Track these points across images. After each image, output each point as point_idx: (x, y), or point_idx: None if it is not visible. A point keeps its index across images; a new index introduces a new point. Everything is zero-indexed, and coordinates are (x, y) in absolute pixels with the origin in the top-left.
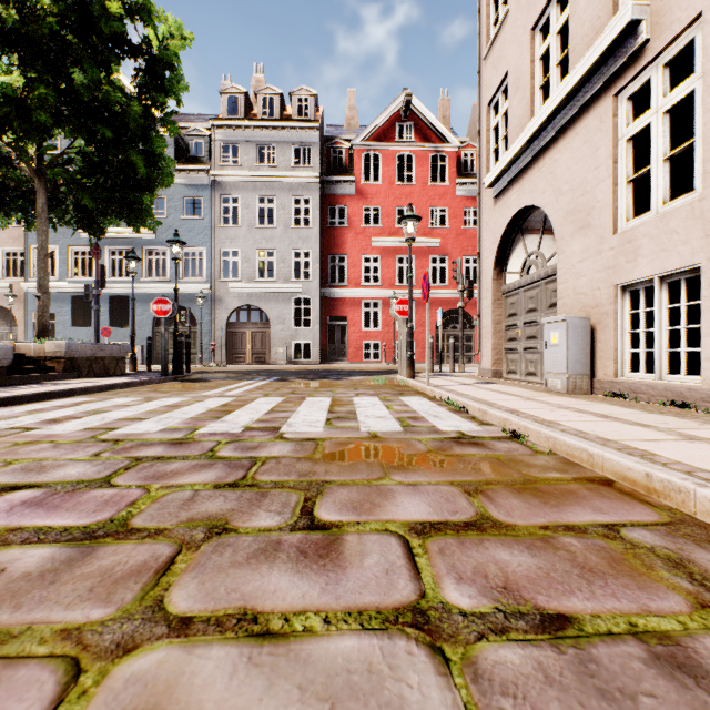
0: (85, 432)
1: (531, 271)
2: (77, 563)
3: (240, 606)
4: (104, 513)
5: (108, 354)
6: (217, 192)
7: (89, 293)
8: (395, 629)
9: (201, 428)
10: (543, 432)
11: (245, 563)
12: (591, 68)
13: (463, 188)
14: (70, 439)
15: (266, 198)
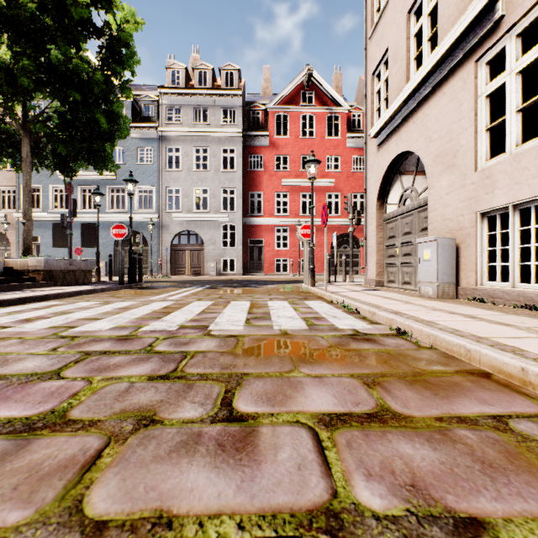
0: (50, 329)
1: (407, 202)
2: (9, 456)
3: (156, 507)
4: (48, 404)
5: (78, 267)
6: (164, 144)
7: (64, 221)
8: (309, 537)
9: (144, 327)
10: (424, 330)
11: (167, 457)
12: (457, 40)
13: (352, 140)
14: (35, 336)
15: (201, 148)
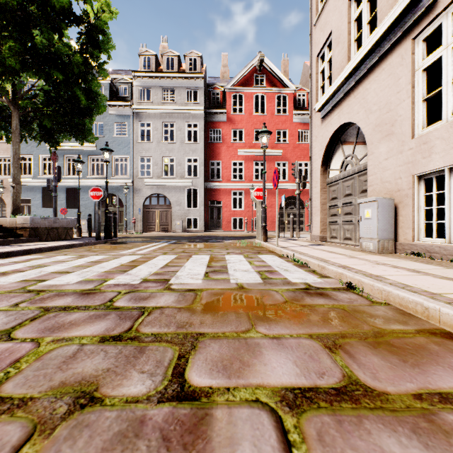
0: (20, 283)
1: (348, 168)
2: None
3: None
4: None
5: (60, 225)
6: (137, 120)
7: (49, 185)
8: None
9: (109, 280)
10: (376, 285)
11: None
12: (396, 20)
13: (297, 117)
14: (4, 290)
15: (169, 123)
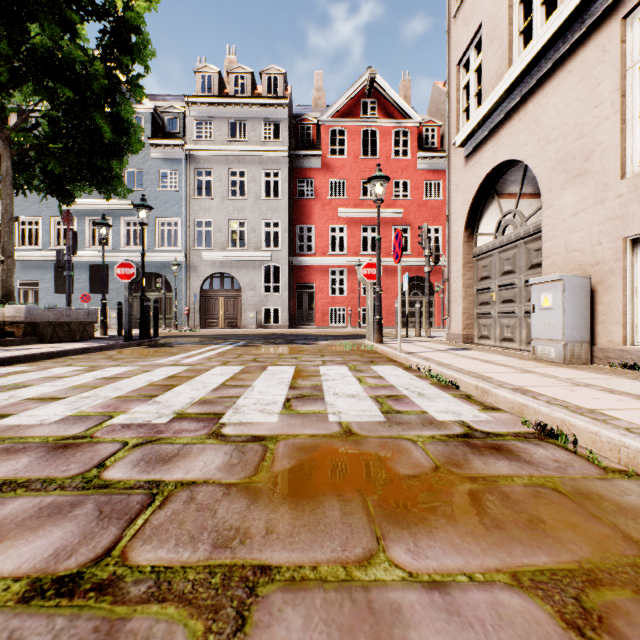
0: None
1: (507, 231)
2: None
3: None
4: None
5: (73, 319)
6: (192, 166)
7: (60, 259)
8: None
9: (117, 416)
10: (605, 434)
11: None
12: None
13: (424, 161)
14: None
15: (238, 171)
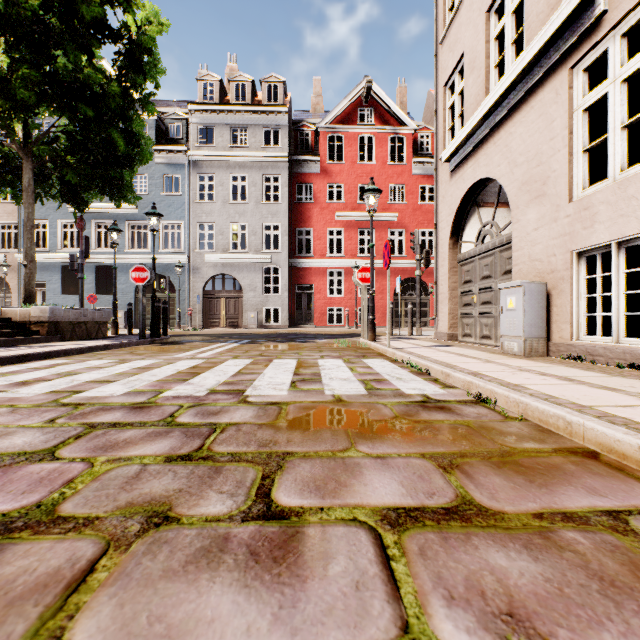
0: (49, 395)
1: (486, 240)
2: None
3: None
4: (34, 494)
5: (90, 318)
6: (194, 171)
7: (74, 262)
8: None
9: (166, 391)
10: (511, 396)
11: (181, 570)
12: (548, 42)
13: (419, 167)
14: (31, 403)
15: (239, 176)
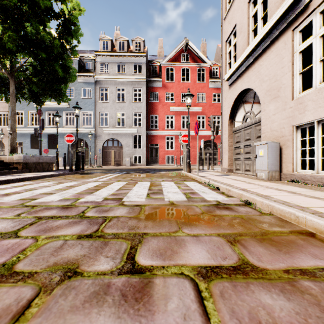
0: (19, 201)
1: (247, 120)
2: None
3: None
4: (2, 258)
5: (44, 161)
6: (98, 86)
7: (36, 132)
8: None
9: (81, 199)
10: (264, 202)
11: (81, 307)
12: (280, 17)
13: (212, 84)
14: (9, 205)
15: (121, 88)
